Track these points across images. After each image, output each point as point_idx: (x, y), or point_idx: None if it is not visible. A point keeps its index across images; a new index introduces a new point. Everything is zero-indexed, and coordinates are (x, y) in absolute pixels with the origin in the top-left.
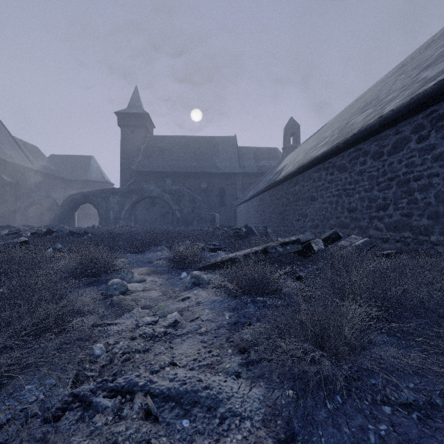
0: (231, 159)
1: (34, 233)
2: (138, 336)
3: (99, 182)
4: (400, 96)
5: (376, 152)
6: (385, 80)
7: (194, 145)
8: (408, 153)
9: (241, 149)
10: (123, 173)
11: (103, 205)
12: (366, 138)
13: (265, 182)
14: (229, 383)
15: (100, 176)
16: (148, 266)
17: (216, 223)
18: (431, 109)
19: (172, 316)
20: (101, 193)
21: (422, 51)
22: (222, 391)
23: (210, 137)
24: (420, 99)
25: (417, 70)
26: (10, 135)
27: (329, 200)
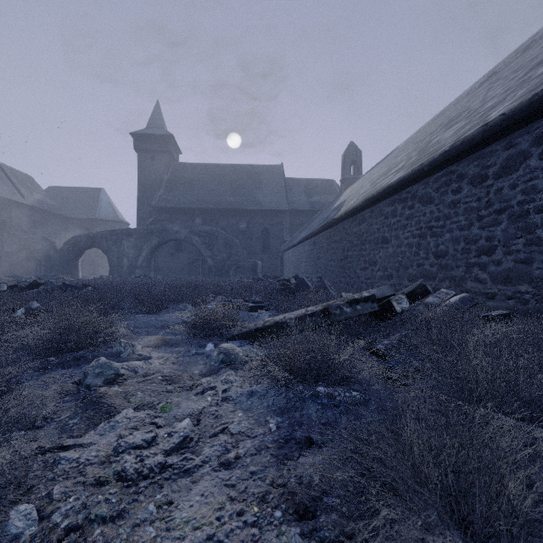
0: (277, 193)
1: (13, 286)
2: (112, 475)
3: (111, 222)
4: (510, 98)
5: (476, 176)
6: (471, 92)
7: (231, 175)
8: (526, 174)
9: (289, 181)
10: (141, 209)
11: (114, 250)
12: (462, 156)
13: (319, 221)
14: None
15: (113, 214)
16: (160, 333)
17: (258, 273)
18: None
19: (180, 427)
20: (112, 234)
21: (520, 55)
22: None
23: (251, 165)
24: None
25: (524, 70)
26: None
27: (407, 242)
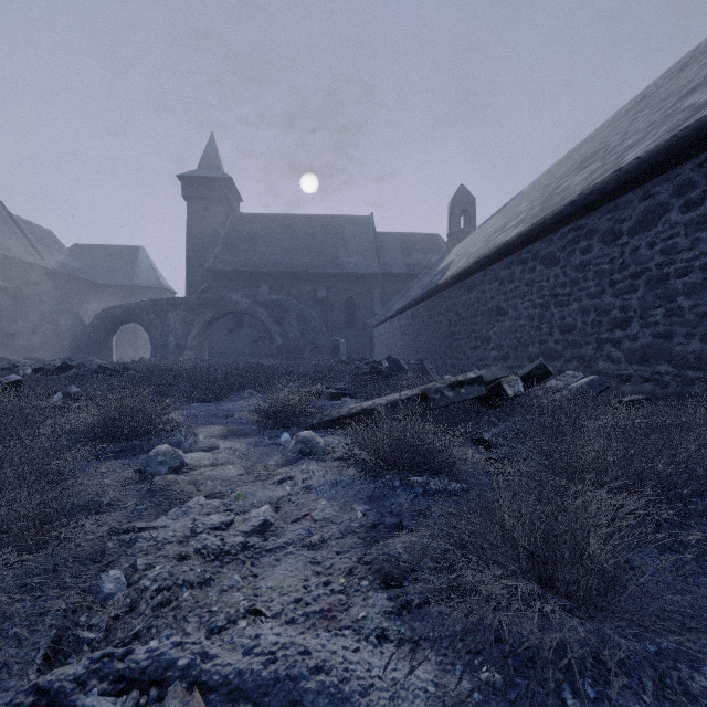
0: (365, 251)
1: (38, 369)
2: (193, 552)
3: (152, 289)
4: (650, 137)
5: (609, 232)
6: (614, 122)
7: (306, 229)
8: (665, 231)
9: (381, 236)
10: (191, 273)
11: (157, 326)
12: (592, 208)
13: (420, 287)
14: (364, 656)
15: (154, 279)
16: (224, 423)
17: (341, 355)
18: (706, 153)
19: (259, 512)
20: (155, 305)
21: (675, 75)
22: (350, 676)
23: (331, 216)
24: (690, 136)
25: (673, 98)
26: (6, 212)
27: (527, 314)
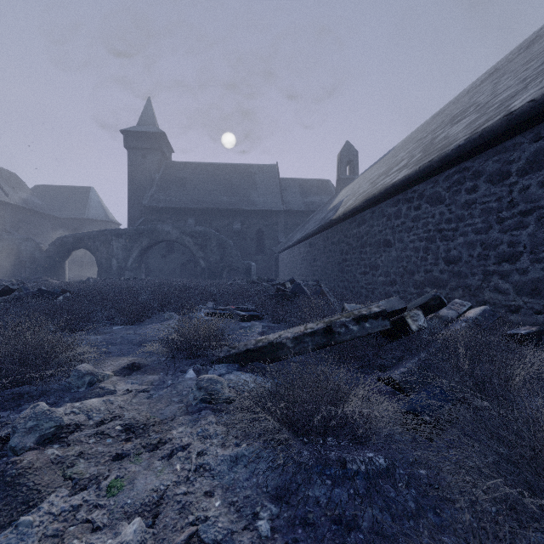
0: (271, 193)
1: None
2: None
3: (101, 222)
4: (535, 85)
5: (496, 172)
6: (471, 89)
7: (224, 175)
8: None
9: (284, 181)
10: (132, 209)
11: (102, 251)
12: (479, 151)
13: (315, 221)
14: None
15: (103, 213)
16: (135, 353)
17: (252, 275)
18: None
19: (122, 539)
20: (100, 235)
21: (523, 50)
22: None
23: (245, 164)
24: None
25: (539, 60)
26: None
27: (413, 246)
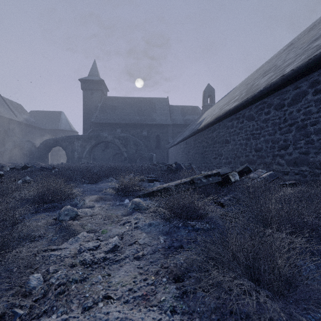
0: (164, 114)
1: (13, 168)
2: (78, 262)
3: (67, 131)
4: (297, 60)
5: (278, 104)
6: (278, 55)
7: (137, 104)
8: (305, 104)
9: (172, 107)
10: (85, 124)
11: (69, 148)
12: (270, 93)
13: (189, 130)
14: None
15: (68, 126)
16: (98, 194)
17: (154, 161)
18: None
19: (112, 240)
20: (68, 138)
21: (306, 33)
22: None
23: (149, 98)
24: (317, 59)
25: (307, 43)
26: None
27: (239, 143)
